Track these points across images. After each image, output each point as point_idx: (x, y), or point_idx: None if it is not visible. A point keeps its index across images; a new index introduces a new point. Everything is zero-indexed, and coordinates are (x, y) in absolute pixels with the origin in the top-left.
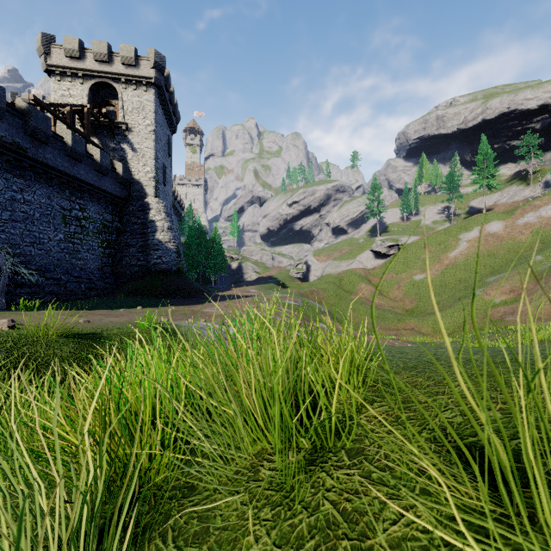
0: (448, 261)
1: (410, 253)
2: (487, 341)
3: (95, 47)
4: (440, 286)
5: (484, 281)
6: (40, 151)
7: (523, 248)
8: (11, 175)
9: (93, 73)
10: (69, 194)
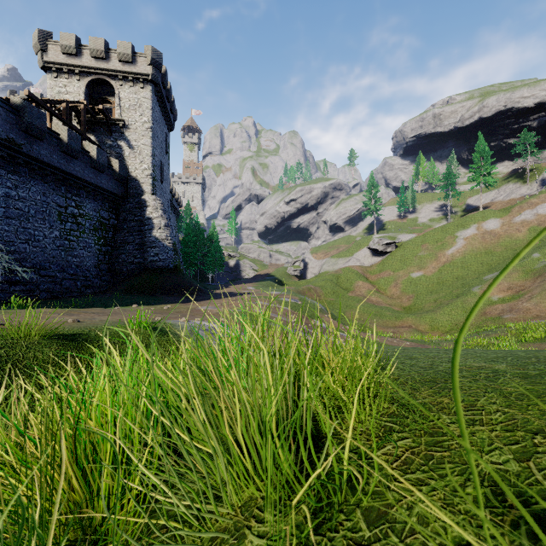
0: (446, 258)
1: (407, 251)
2: (486, 339)
3: (91, 44)
4: (437, 283)
5: (481, 279)
6: (34, 148)
7: (521, 245)
8: (5, 171)
9: (90, 70)
10: (65, 191)
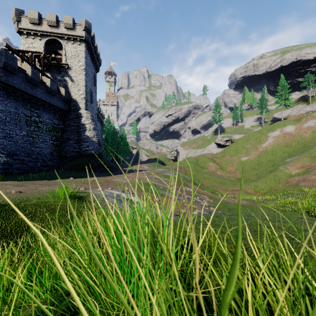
0: (262, 149)
1: (238, 144)
2: (293, 199)
3: (48, 17)
4: (257, 164)
5: (284, 161)
6: (9, 78)
7: (307, 141)
8: None
9: (47, 33)
10: (30, 106)
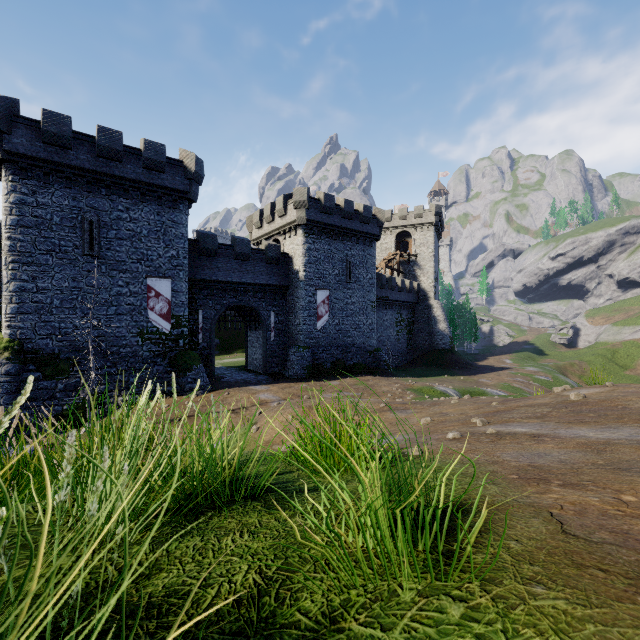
0: None
1: None
2: None
3: (399, 213)
4: None
5: None
6: (391, 295)
7: None
8: (383, 310)
9: (398, 228)
10: (397, 309)
